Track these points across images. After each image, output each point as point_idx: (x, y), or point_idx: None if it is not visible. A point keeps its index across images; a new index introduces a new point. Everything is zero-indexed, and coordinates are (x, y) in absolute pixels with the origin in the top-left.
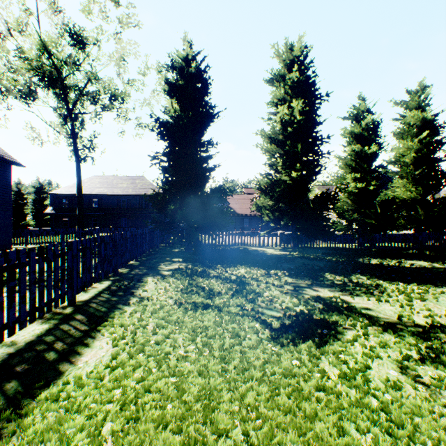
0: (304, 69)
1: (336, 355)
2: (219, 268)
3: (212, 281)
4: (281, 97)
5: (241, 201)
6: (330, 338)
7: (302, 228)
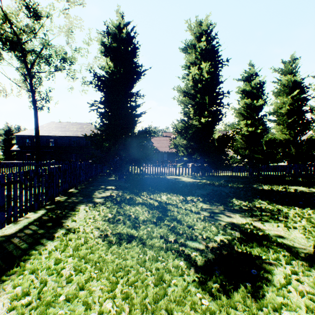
0: (210, 39)
1: (279, 313)
2: (144, 195)
3: (138, 208)
4: (193, 61)
5: (161, 142)
6: (262, 281)
7: (208, 161)
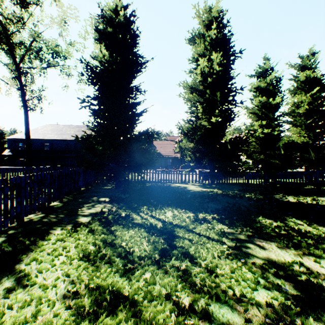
0: (222, 27)
1: None
2: (144, 211)
3: (135, 232)
4: (201, 52)
5: (165, 146)
6: None
7: (218, 167)
